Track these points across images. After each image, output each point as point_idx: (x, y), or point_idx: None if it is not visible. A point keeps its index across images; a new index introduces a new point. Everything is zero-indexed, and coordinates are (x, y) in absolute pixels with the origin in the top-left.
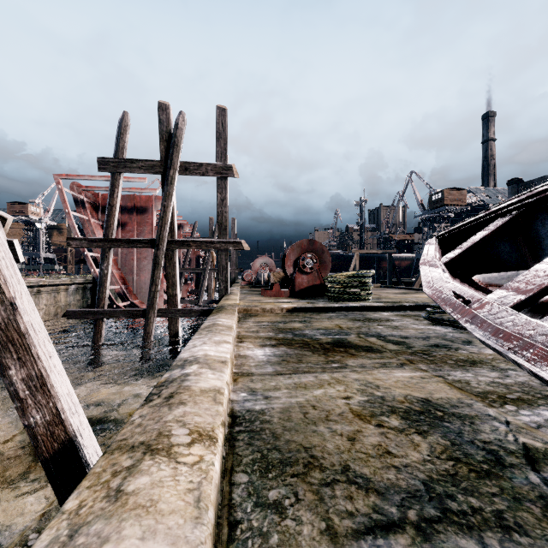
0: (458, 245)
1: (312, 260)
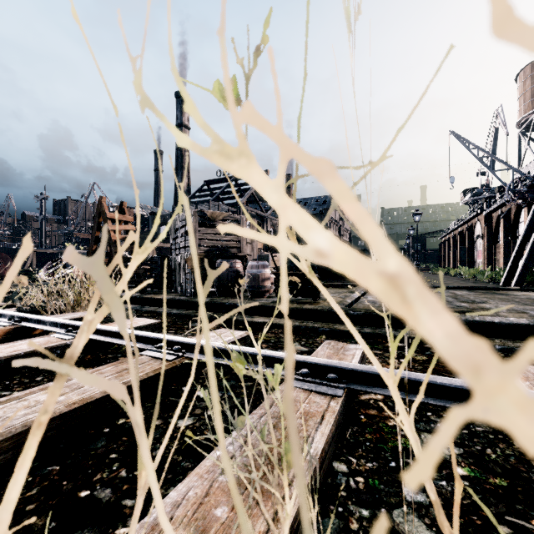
0: (57, 263)
1: (1, 263)
